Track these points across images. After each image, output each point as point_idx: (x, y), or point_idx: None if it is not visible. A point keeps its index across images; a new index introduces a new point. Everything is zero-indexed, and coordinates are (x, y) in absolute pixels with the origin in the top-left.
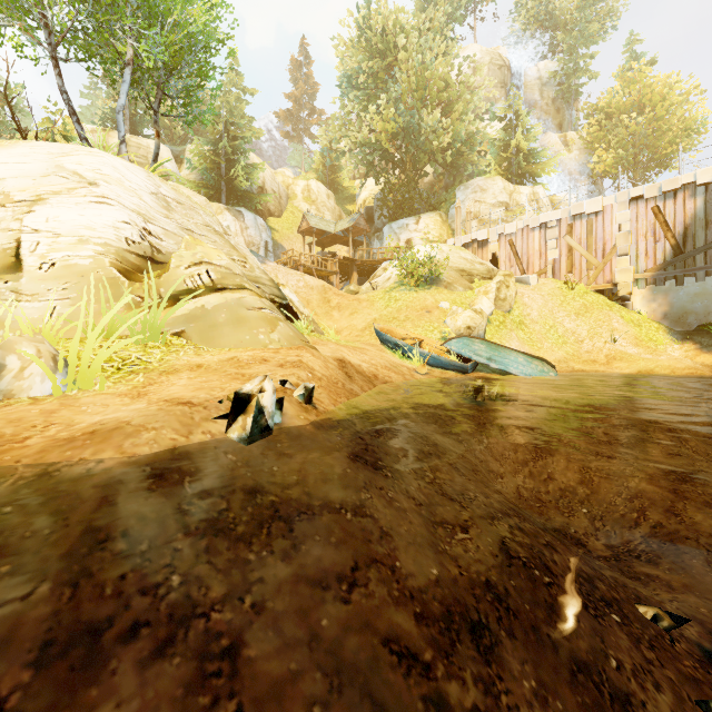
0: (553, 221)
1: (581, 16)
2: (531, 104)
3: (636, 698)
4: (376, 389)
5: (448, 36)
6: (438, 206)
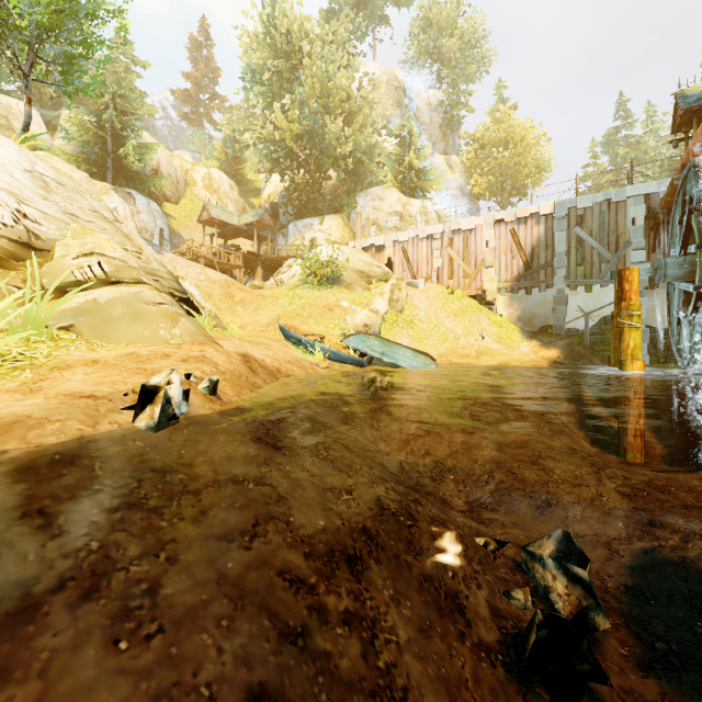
0: (438, 234)
1: (462, 56)
2: (422, 125)
3: (463, 594)
4: (279, 382)
5: (350, 51)
6: (341, 209)
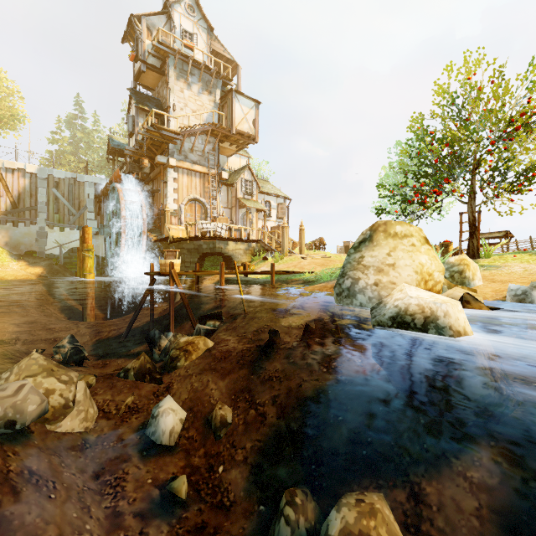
0: None
1: None
2: None
3: None
4: None
5: None
6: None
